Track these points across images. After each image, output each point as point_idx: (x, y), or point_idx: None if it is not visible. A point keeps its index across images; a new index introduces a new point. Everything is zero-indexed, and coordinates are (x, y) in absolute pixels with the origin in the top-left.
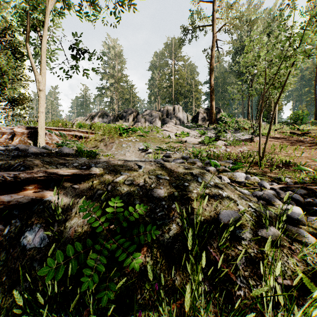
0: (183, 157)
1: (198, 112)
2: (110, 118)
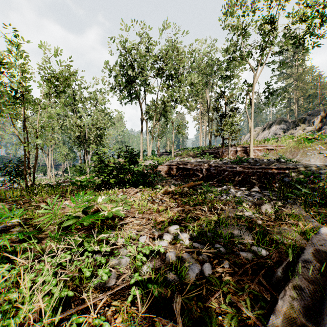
0: None
1: None
2: (289, 125)
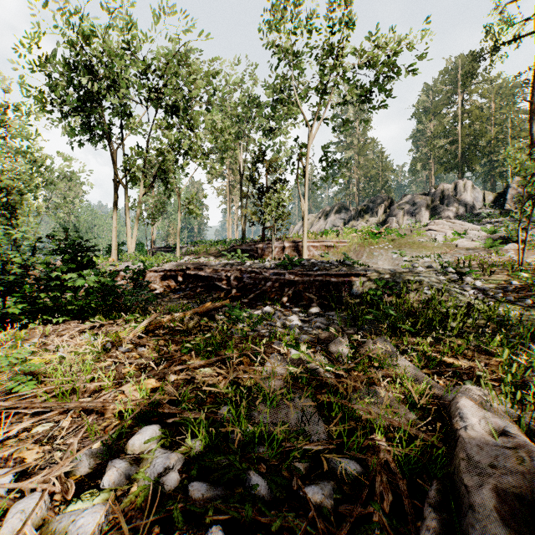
0: (428, 266)
1: (507, 185)
2: (350, 213)
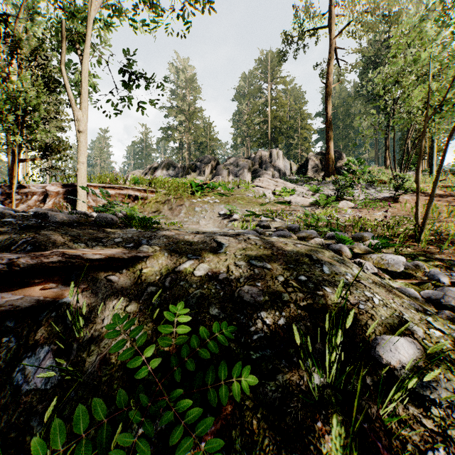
0: (289, 228)
1: (307, 158)
2: (178, 171)
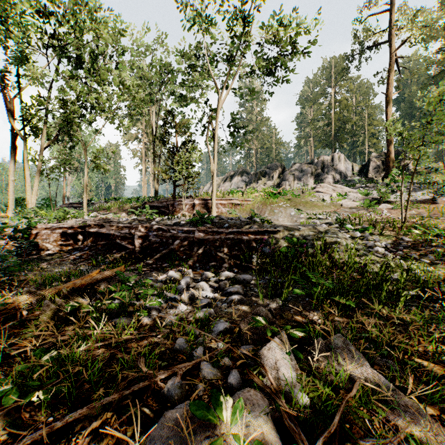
0: (328, 223)
1: (369, 159)
2: (251, 177)
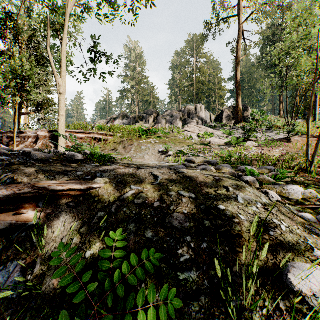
0: (209, 162)
1: (222, 110)
2: (130, 120)
